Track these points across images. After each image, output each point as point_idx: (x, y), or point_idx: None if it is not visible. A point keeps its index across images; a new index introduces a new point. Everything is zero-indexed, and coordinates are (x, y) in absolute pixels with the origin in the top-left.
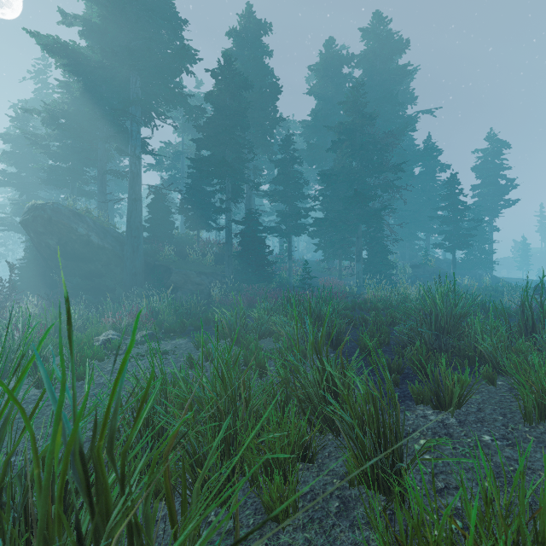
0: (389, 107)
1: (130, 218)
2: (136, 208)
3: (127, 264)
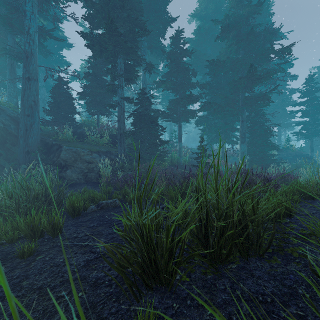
0: (258, 21)
1: (23, 97)
2: (29, 87)
3: (21, 143)
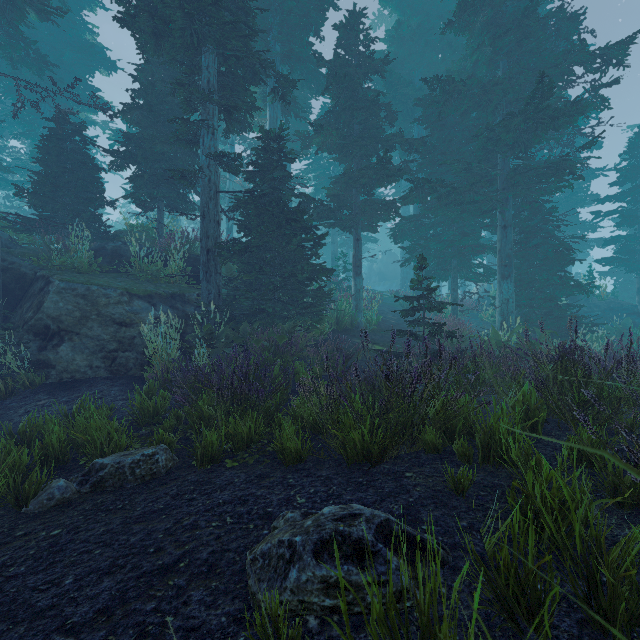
0: None
1: None
2: None
3: None
